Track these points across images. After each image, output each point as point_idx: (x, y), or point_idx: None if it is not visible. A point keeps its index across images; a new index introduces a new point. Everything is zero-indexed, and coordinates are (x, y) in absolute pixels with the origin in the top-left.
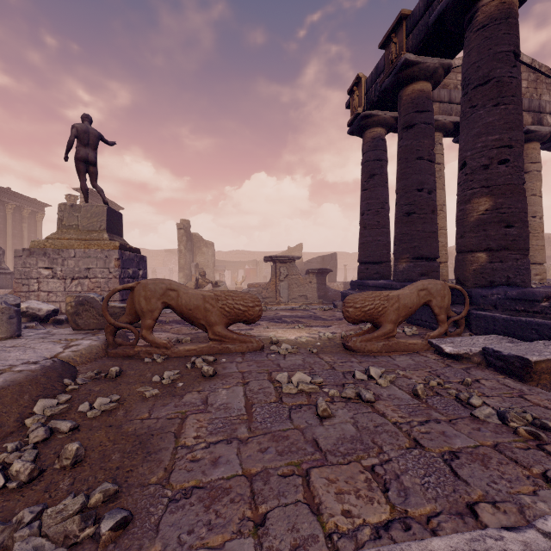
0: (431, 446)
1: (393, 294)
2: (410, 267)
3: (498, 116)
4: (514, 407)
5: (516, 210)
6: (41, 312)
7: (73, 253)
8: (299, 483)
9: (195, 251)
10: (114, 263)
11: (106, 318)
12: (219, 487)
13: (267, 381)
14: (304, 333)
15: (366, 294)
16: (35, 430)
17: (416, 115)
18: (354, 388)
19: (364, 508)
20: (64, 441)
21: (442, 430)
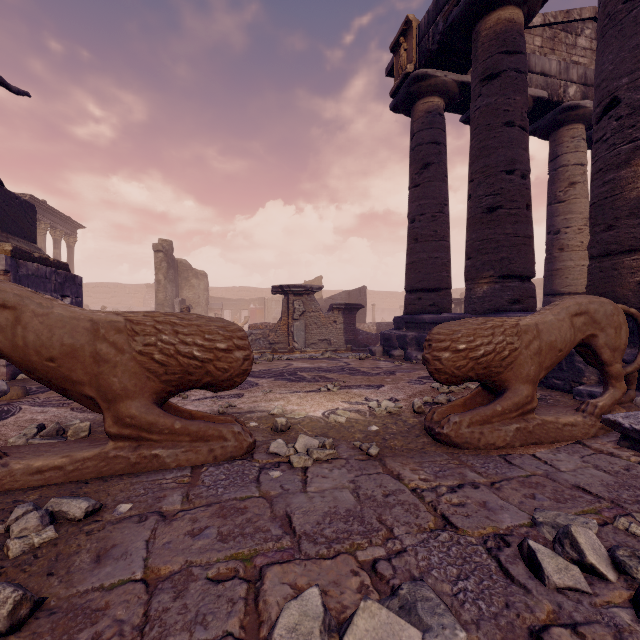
0: None
1: (526, 323)
2: (495, 290)
3: None
4: None
5: None
6: None
7: None
8: None
9: (181, 284)
10: None
11: None
12: None
13: None
14: (339, 402)
15: (473, 321)
16: None
17: (503, 58)
18: None
19: None
20: None
21: None
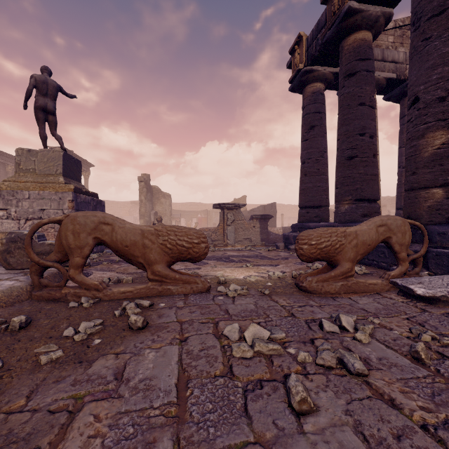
0: None
1: (350, 230)
2: (352, 208)
3: None
4: None
5: None
6: None
7: (27, 195)
8: None
9: (155, 201)
10: (67, 204)
11: (29, 255)
12: None
13: (212, 337)
14: (252, 272)
15: (321, 229)
16: None
17: (358, 63)
18: (331, 350)
19: None
20: None
21: None
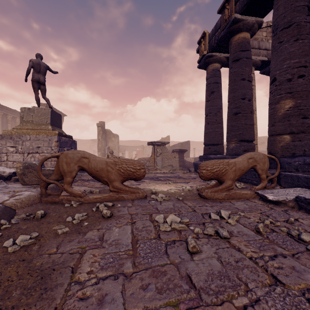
0: (289, 283)
1: (231, 161)
2: (237, 146)
3: (298, 47)
4: None
5: (309, 107)
6: (5, 174)
7: (29, 137)
8: None
9: (108, 140)
10: (54, 143)
11: (40, 176)
12: None
13: (148, 221)
14: (172, 187)
15: (214, 161)
16: None
17: (240, 53)
18: (212, 227)
19: None
20: None
21: (291, 264)
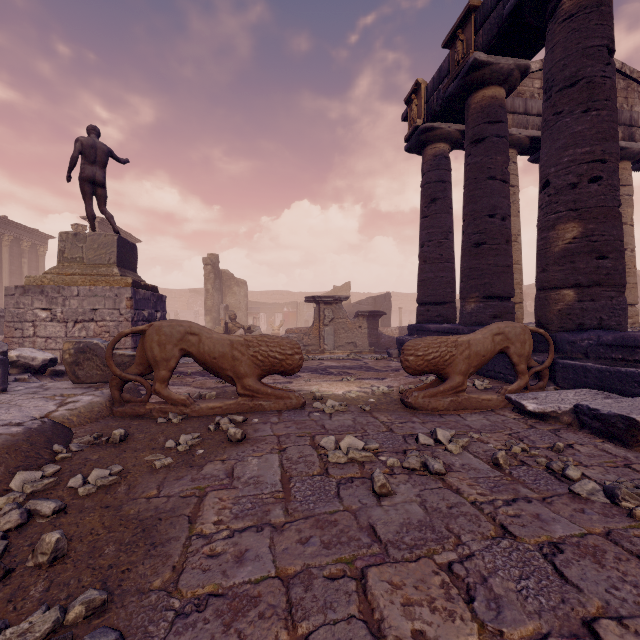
0: (524, 535)
1: (462, 340)
2: (480, 308)
3: (589, 124)
4: (622, 481)
5: (610, 238)
6: (36, 362)
7: (76, 291)
8: (352, 589)
9: (225, 291)
10: (125, 302)
11: (110, 368)
12: (244, 595)
13: (309, 447)
14: (354, 387)
15: (429, 339)
16: (8, 512)
17: (487, 127)
18: (418, 456)
19: (443, 627)
20: (44, 527)
21: (536, 511)
